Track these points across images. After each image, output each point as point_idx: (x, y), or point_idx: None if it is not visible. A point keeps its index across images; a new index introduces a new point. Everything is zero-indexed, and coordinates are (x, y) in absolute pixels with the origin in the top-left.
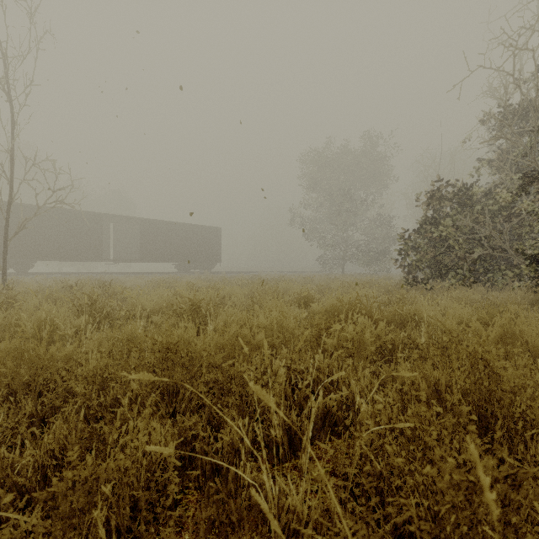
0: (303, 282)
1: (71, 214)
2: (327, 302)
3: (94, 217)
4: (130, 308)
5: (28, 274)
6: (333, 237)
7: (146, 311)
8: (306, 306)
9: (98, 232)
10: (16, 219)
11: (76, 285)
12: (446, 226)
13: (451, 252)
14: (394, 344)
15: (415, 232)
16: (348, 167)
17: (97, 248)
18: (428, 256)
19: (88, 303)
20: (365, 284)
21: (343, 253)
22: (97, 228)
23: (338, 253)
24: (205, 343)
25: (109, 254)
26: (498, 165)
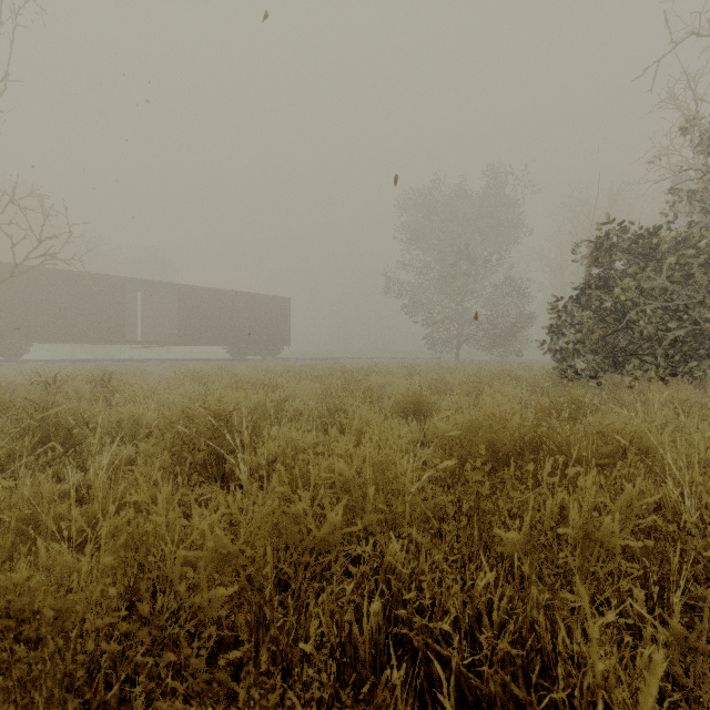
0: (406, 374)
1: (80, 278)
2: (461, 416)
3: (114, 283)
4: (114, 423)
5: (20, 361)
6: (443, 310)
7: (142, 428)
8: (417, 417)
9: (120, 303)
10: (2, 285)
11: (54, 379)
12: (628, 290)
13: (632, 329)
14: (641, 528)
15: (576, 298)
16: (464, 214)
17: (117, 326)
18: (595, 335)
19: (33, 416)
20: (503, 377)
21: (457, 333)
22: (117, 298)
23: (450, 332)
24: (202, 533)
25: (135, 334)
26: (702, 198)
